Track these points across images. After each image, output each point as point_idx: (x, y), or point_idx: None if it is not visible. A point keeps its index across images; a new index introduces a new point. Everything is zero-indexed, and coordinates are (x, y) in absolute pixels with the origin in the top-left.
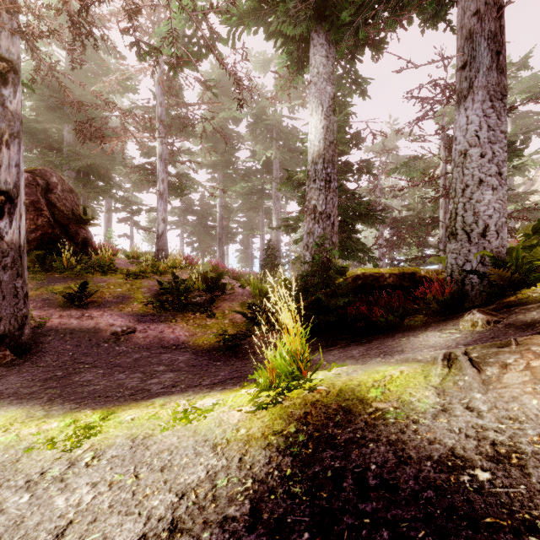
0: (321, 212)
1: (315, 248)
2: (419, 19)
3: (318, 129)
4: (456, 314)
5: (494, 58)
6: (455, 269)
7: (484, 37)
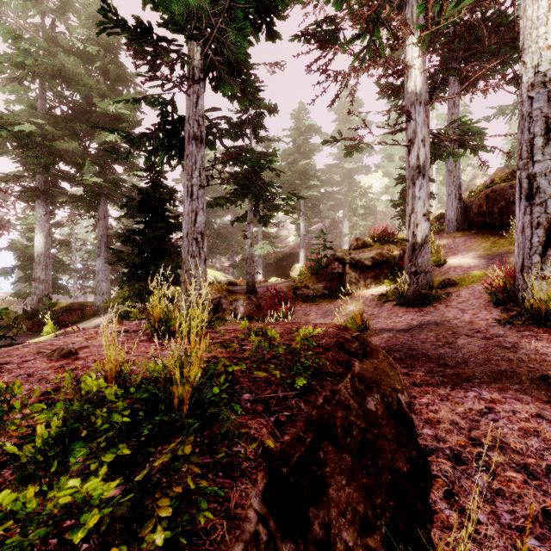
0: (44, 279)
1: (40, 295)
2: (91, 199)
3: (41, 242)
4: (96, 316)
5: (106, 248)
6: (96, 303)
7: (103, 243)
